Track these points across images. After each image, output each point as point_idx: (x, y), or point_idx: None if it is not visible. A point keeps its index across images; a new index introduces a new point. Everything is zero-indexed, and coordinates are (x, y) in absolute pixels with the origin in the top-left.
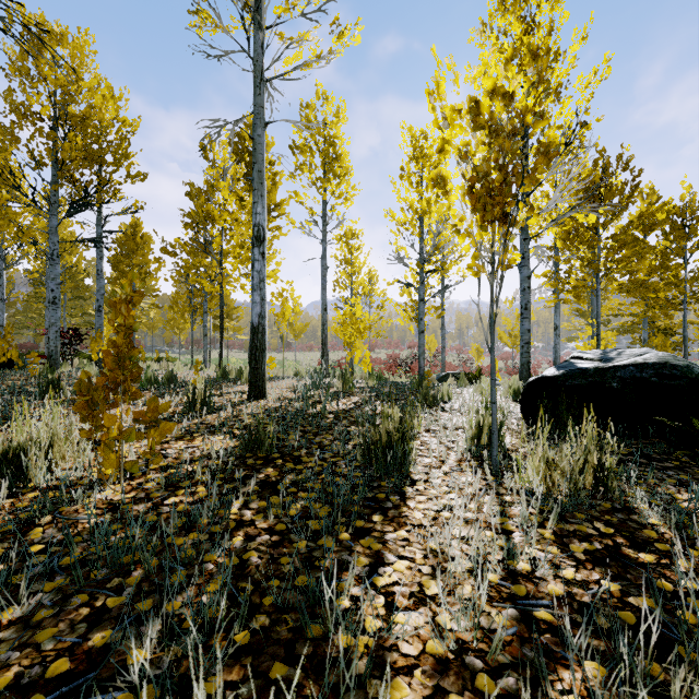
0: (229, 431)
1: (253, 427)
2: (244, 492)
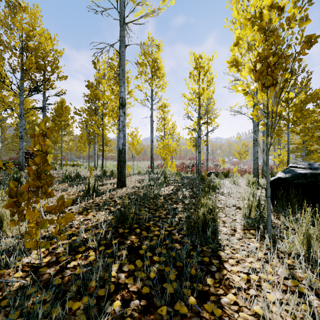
0: (108, 208)
1: (121, 205)
2: (118, 255)
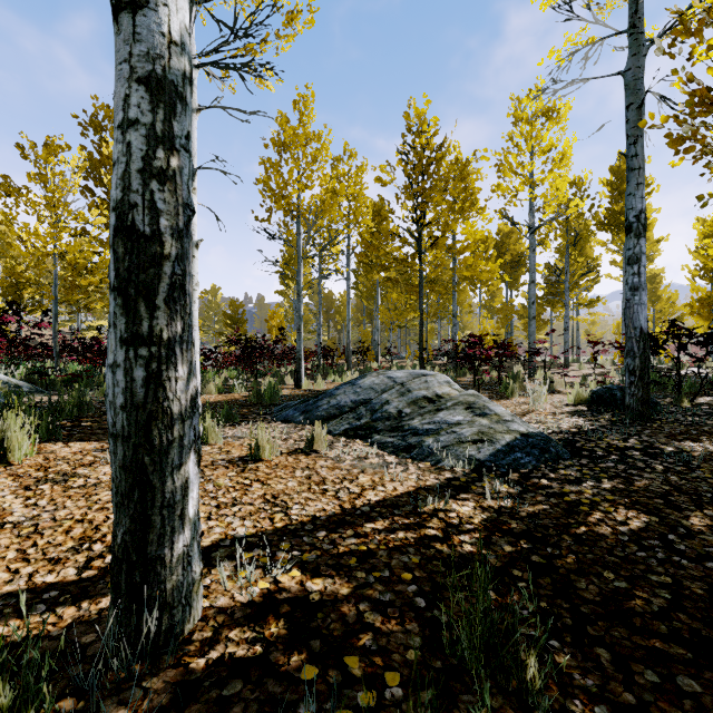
0: None
1: None
2: None
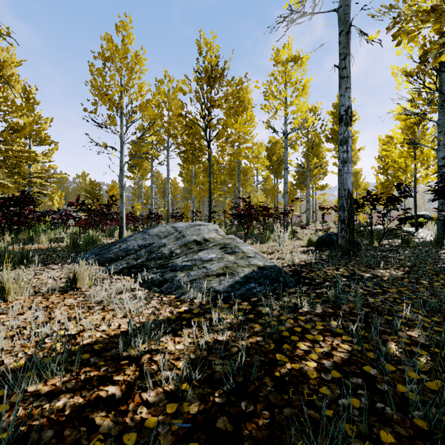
0: None
1: None
2: None
